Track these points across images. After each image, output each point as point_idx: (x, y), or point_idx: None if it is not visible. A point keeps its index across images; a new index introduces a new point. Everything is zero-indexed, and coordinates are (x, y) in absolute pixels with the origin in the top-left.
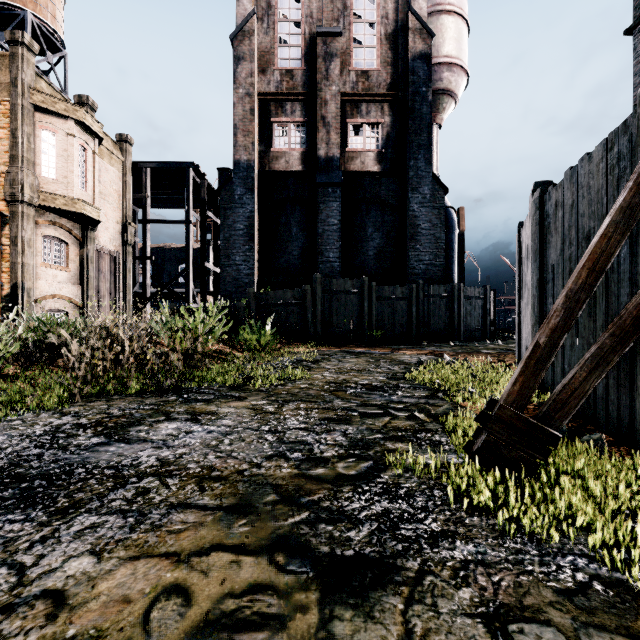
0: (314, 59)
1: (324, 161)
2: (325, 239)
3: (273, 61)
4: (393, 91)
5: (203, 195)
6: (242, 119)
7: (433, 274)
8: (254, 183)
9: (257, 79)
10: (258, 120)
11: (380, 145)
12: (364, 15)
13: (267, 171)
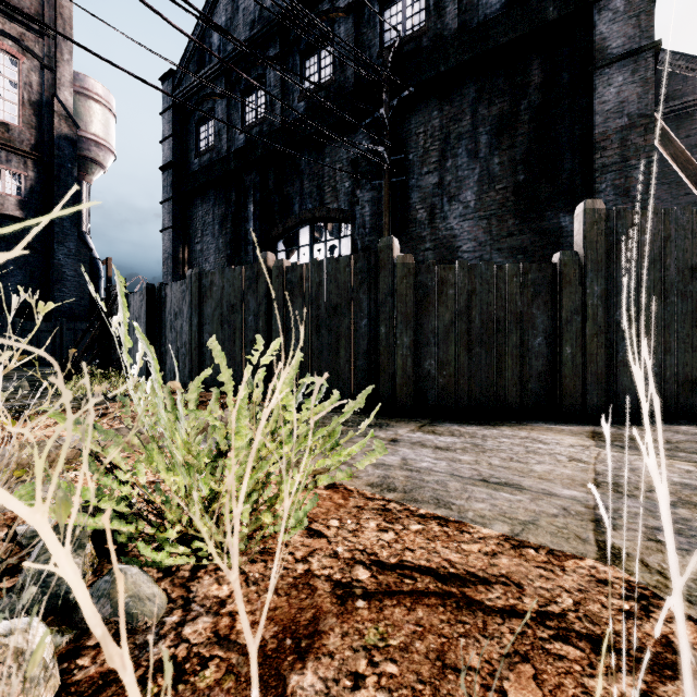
0: None
1: None
2: None
3: None
4: (38, 152)
5: None
6: None
7: (79, 312)
8: None
9: None
10: None
11: (23, 194)
12: (4, 70)
13: None
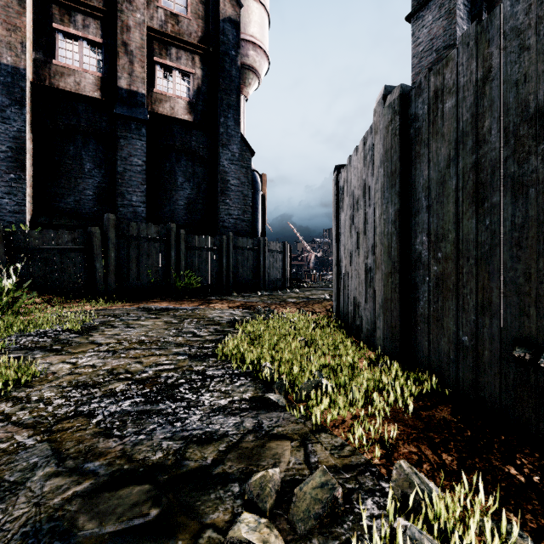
0: None
1: (126, 93)
2: (127, 180)
3: None
4: (204, 45)
5: None
6: (4, 6)
7: (241, 228)
8: (25, 95)
9: None
10: (33, 19)
11: (191, 95)
12: None
13: (46, 86)
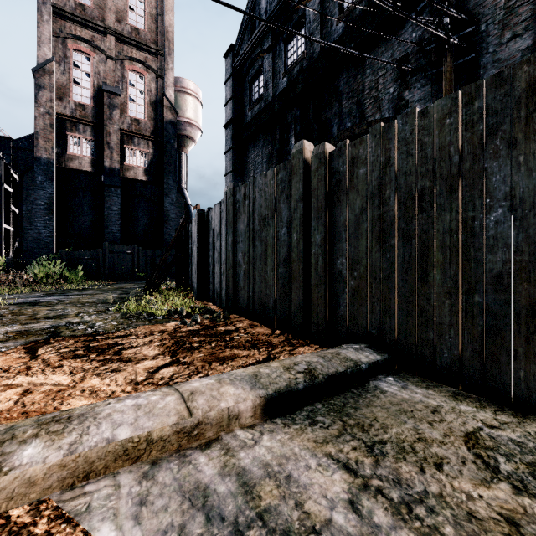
0: (101, 102)
1: (109, 170)
2: (110, 218)
3: (69, 94)
4: (155, 135)
5: (0, 172)
6: (43, 129)
7: None
8: (54, 175)
9: (55, 103)
10: (56, 130)
11: (147, 165)
12: (136, 85)
13: (64, 167)
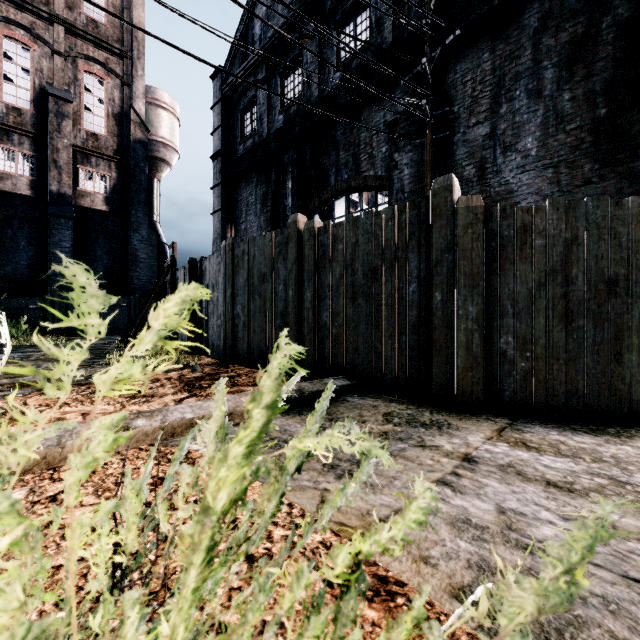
0: (45, 108)
1: (56, 195)
2: (58, 257)
3: None
4: (119, 156)
5: None
6: None
7: (149, 289)
8: None
9: None
10: None
11: (108, 191)
12: (94, 91)
13: None
